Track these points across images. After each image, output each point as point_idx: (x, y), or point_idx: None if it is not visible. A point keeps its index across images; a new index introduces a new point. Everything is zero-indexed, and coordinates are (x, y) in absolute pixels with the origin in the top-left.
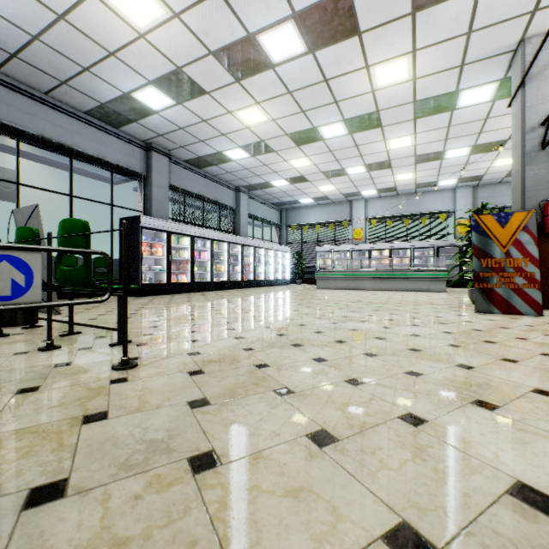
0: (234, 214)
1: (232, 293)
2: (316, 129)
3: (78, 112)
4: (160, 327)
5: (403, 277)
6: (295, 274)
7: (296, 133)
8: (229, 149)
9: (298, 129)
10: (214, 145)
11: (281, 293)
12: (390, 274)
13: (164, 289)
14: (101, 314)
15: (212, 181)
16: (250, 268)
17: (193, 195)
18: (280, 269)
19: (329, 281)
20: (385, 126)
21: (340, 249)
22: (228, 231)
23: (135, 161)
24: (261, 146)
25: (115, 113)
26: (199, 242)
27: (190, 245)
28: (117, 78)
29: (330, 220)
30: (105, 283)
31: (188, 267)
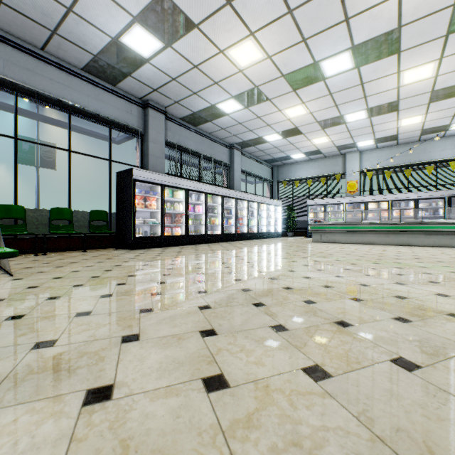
0: (228, 170)
1: (225, 247)
2: (316, 65)
3: (76, 69)
4: (93, 315)
5: (416, 230)
6: (286, 227)
7: (293, 73)
8: (222, 101)
9: (297, 66)
10: (207, 97)
11: (276, 247)
12: (399, 226)
13: (158, 242)
14: (58, 276)
15: (207, 138)
16: (243, 222)
17: (189, 151)
18: (272, 222)
19: (326, 234)
20: (404, 51)
21: (333, 202)
22: (222, 186)
23: (132, 118)
24: (254, 94)
25: (109, 67)
26: (193, 195)
27: (184, 199)
28: (102, 18)
29: (322, 174)
30: (103, 236)
31: (182, 220)
